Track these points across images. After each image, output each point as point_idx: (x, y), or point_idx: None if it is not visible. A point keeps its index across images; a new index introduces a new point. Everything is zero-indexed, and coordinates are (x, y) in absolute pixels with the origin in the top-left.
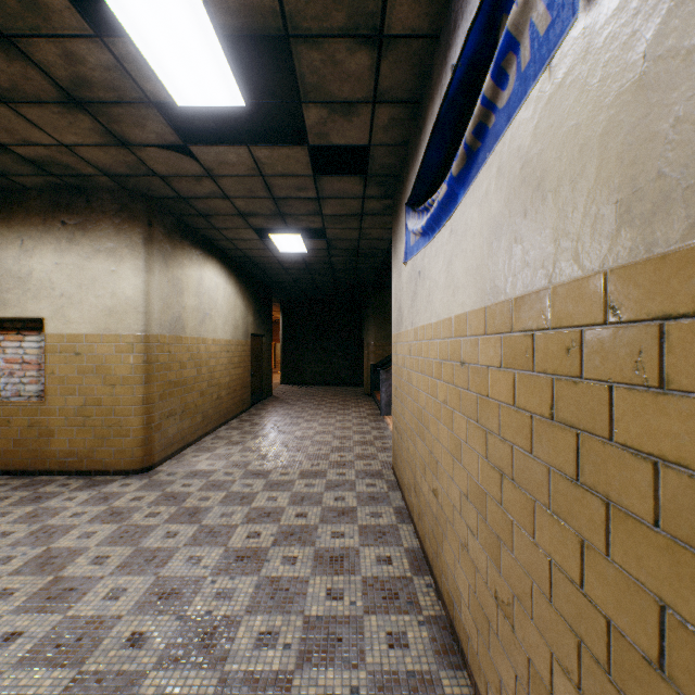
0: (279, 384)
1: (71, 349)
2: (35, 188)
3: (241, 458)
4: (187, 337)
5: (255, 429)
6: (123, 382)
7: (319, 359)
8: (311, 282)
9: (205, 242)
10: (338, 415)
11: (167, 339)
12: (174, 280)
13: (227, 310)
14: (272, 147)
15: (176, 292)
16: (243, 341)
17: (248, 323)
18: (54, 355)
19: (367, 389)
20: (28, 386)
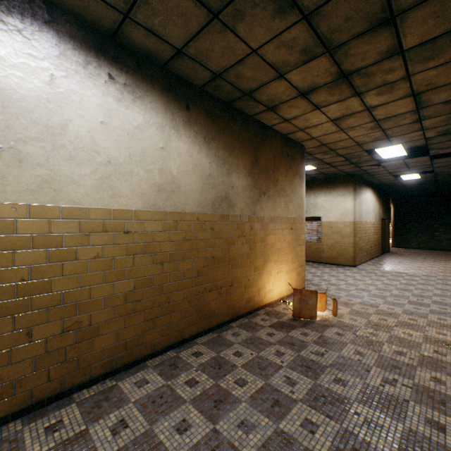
0: (391, 247)
1: (329, 226)
2: (318, 178)
3: (389, 268)
4: (362, 221)
5: (389, 262)
6: (346, 236)
7: (422, 233)
8: (418, 188)
9: (366, 182)
10: (440, 262)
11: (358, 222)
12: (359, 201)
13: (372, 208)
14: (412, 158)
15: (360, 205)
16: (378, 222)
17: (379, 213)
18: (324, 228)
19: None
20: (313, 237)
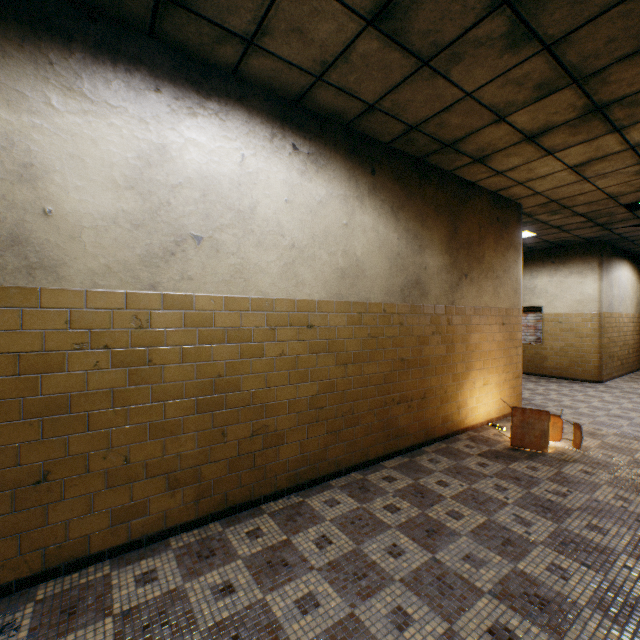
0: None
1: (555, 320)
2: (538, 249)
3: None
4: (613, 313)
5: None
6: (585, 336)
7: None
8: None
9: (620, 252)
10: None
11: (606, 315)
12: (608, 281)
13: (631, 293)
14: None
15: (609, 288)
16: None
17: None
18: (546, 323)
19: None
20: (528, 336)
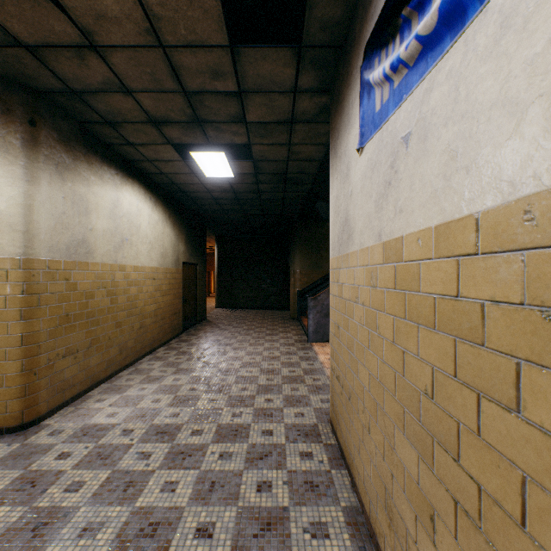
0: (215, 308)
1: None
2: None
3: (151, 404)
4: (96, 263)
5: (180, 360)
6: None
7: (250, 286)
8: (241, 214)
9: (123, 162)
10: (266, 341)
11: (63, 265)
12: (74, 197)
13: (153, 236)
14: None
15: (78, 211)
16: (173, 269)
17: (179, 251)
18: None
19: (293, 313)
20: None
